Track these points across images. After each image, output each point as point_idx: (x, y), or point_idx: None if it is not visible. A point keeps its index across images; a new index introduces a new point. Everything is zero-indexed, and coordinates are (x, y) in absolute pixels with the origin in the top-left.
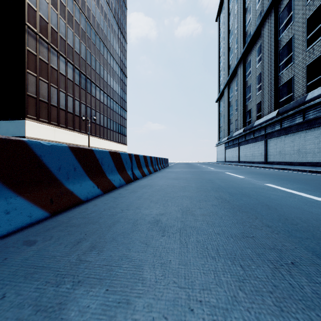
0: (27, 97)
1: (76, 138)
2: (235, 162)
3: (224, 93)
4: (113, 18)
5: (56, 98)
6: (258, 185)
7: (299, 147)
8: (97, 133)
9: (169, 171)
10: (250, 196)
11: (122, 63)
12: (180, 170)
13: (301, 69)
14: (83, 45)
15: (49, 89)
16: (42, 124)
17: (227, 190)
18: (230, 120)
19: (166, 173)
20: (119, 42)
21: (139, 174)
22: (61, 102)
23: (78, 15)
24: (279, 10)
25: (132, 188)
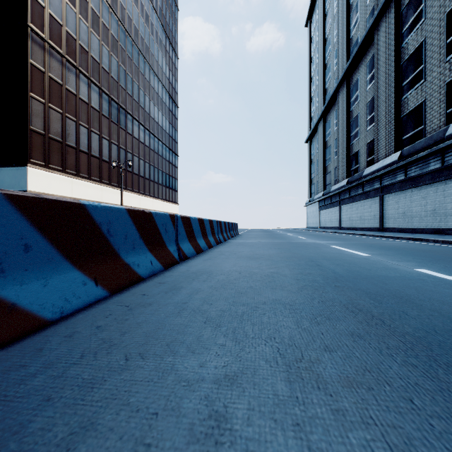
0: (30, 132)
1: (104, 193)
2: (335, 228)
3: (319, 128)
4: (158, 22)
5: (74, 135)
6: (405, 272)
7: (434, 206)
8: (135, 187)
9: (240, 243)
10: (416, 302)
11: (171, 87)
12: (256, 241)
13: (437, 90)
14: (114, 59)
15: (64, 122)
16: (54, 172)
17: (358, 286)
18: (327, 167)
19: (236, 246)
20: (166, 57)
21: (191, 249)
22: (82, 141)
23: (108, 16)
24: (401, 3)
25: (173, 279)
